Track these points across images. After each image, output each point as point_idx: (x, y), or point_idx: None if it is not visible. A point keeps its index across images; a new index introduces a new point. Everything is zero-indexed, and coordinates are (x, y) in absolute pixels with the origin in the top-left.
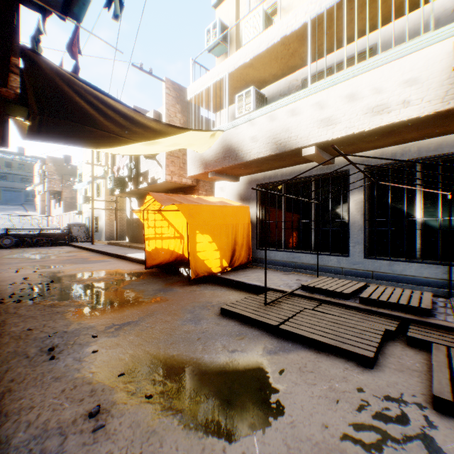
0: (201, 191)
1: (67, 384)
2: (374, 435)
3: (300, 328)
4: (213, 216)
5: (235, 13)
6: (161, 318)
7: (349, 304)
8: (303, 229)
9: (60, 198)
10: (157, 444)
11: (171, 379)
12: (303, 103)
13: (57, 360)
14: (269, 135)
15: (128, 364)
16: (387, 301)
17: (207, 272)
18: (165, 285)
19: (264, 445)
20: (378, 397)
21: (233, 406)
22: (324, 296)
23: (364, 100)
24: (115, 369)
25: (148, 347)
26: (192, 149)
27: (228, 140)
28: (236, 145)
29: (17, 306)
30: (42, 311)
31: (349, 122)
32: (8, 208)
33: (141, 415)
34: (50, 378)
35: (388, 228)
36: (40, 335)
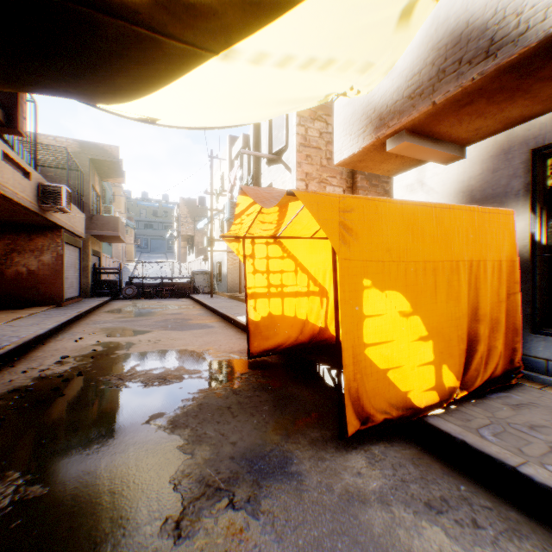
0: None
1: None
2: None
3: None
4: (412, 236)
5: None
6: None
7: None
8: None
9: (192, 244)
10: None
11: None
12: None
13: None
14: None
15: None
16: None
17: (396, 405)
18: (273, 430)
19: None
20: None
21: None
22: None
23: None
24: None
25: None
26: (347, 80)
27: (453, 15)
28: (490, 10)
29: None
30: None
31: None
32: (151, 257)
33: None
34: None
35: None
36: None
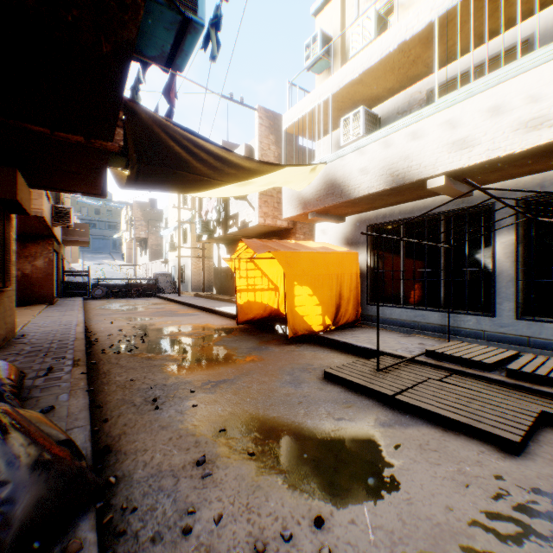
0: (298, 235)
1: (173, 433)
2: (512, 526)
3: (422, 401)
4: (313, 265)
5: (339, 20)
6: (257, 378)
7: (490, 377)
8: (429, 280)
9: (146, 246)
10: (262, 498)
11: (272, 440)
12: (428, 122)
13: (160, 410)
14: (383, 166)
15: (228, 422)
16: (546, 376)
17: (307, 330)
18: (259, 343)
19: (375, 516)
20: (522, 488)
21: (340, 474)
22: (456, 365)
23: (513, 113)
24: (216, 425)
25: (246, 406)
26: (289, 187)
27: (331, 173)
28: (341, 180)
29: (117, 356)
30: (140, 363)
31: (491, 142)
32: (96, 257)
33: (245, 470)
34: (157, 426)
35: (552, 280)
36: (142, 386)
